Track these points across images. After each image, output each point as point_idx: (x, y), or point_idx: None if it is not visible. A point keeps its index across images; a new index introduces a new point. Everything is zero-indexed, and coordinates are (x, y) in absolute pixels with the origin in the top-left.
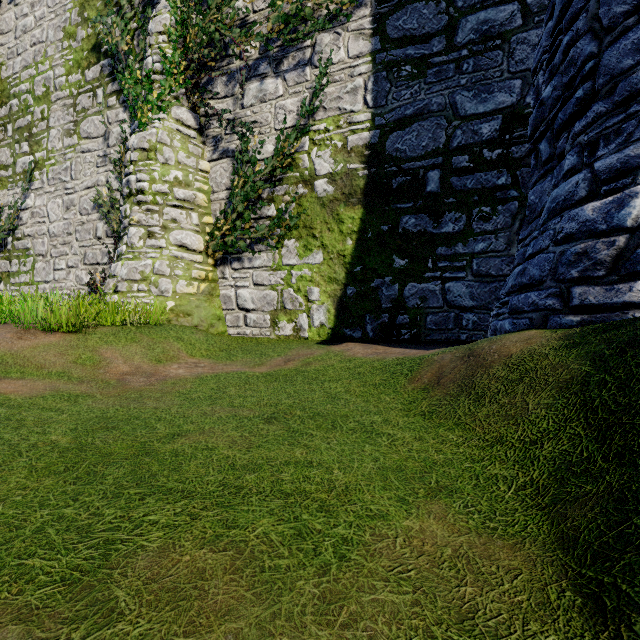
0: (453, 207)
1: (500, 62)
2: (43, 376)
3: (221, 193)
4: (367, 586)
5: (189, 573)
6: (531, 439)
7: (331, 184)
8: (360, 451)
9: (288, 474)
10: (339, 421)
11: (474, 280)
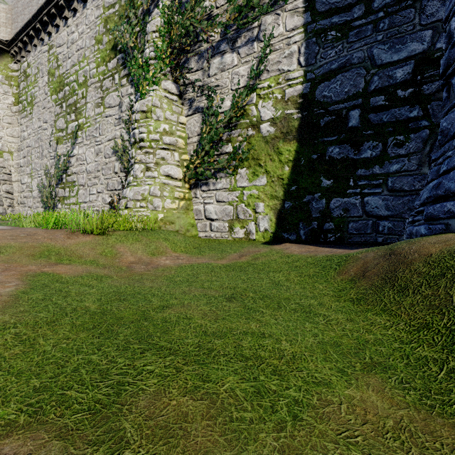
0: (371, 137)
1: (412, 18)
2: (82, 263)
3: (194, 138)
4: (319, 446)
5: (176, 415)
6: None
7: (273, 126)
8: (302, 327)
9: (246, 342)
10: (283, 302)
11: (389, 194)
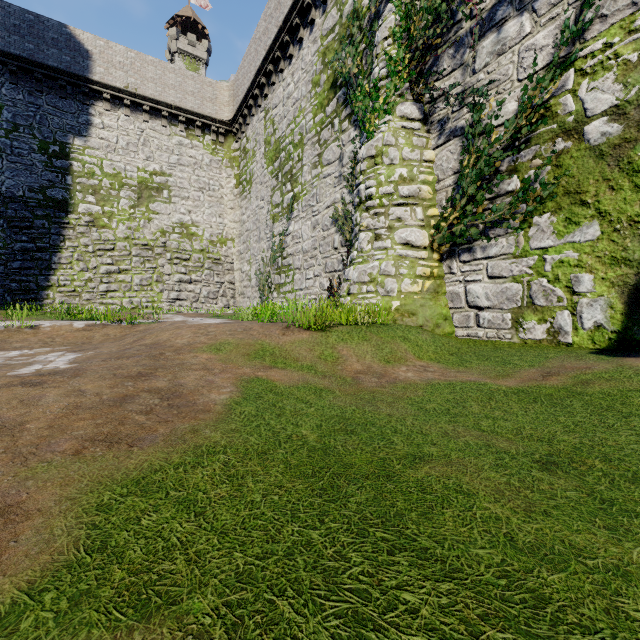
0: None
1: None
2: (297, 368)
3: (447, 180)
4: None
5: None
6: None
7: (616, 121)
8: None
9: (636, 604)
10: None
11: None
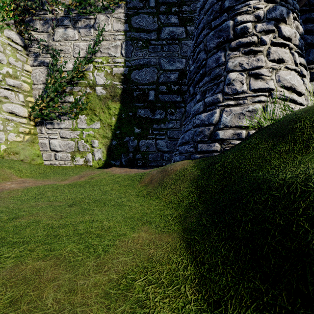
0: (160, 108)
1: (178, 50)
2: None
3: (39, 85)
4: (116, 258)
5: (32, 271)
6: (180, 200)
7: (104, 90)
8: (116, 213)
9: (82, 226)
10: (107, 202)
11: (168, 140)
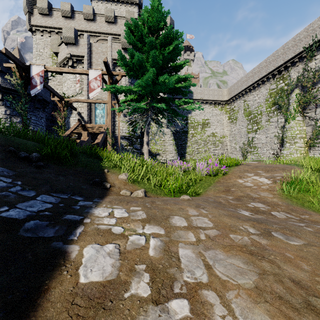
0: None
1: None
2: None
3: (309, 133)
4: None
5: None
6: None
7: None
8: None
9: None
10: None
11: None
